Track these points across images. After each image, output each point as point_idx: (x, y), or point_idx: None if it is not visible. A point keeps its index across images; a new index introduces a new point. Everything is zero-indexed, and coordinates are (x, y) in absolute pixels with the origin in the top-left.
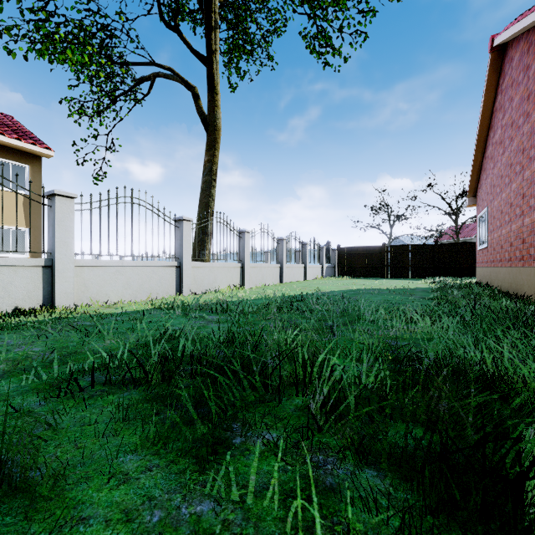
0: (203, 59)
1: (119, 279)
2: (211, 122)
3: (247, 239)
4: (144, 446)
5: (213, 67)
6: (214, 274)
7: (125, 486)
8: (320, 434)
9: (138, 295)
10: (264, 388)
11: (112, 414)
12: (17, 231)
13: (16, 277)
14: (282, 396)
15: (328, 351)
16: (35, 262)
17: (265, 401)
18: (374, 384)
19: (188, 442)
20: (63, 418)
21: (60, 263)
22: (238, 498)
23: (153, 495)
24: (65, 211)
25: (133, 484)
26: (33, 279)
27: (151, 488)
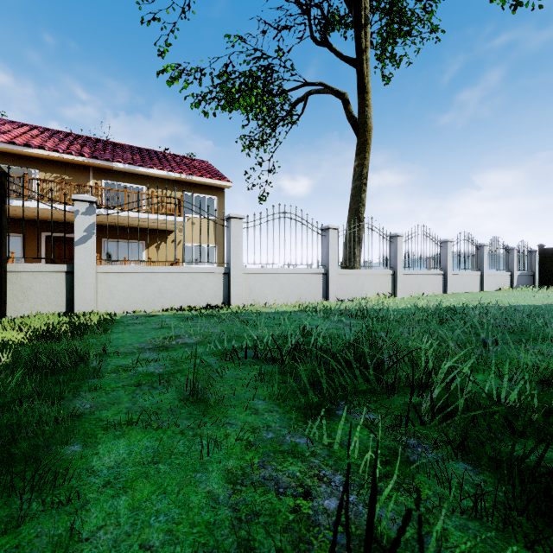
0: (353, 62)
1: (275, 284)
2: (360, 124)
3: (398, 244)
4: (271, 399)
5: (363, 66)
6: (361, 282)
7: (255, 415)
8: (422, 428)
9: (289, 299)
10: (378, 382)
11: (254, 376)
12: (210, 248)
13: (207, 281)
14: (393, 391)
15: (473, 365)
16: (218, 270)
17: (376, 393)
18: (515, 404)
19: (301, 404)
20: (227, 372)
21: (234, 271)
22: (327, 444)
23: (270, 425)
24: (237, 230)
25: (260, 416)
26: (217, 283)
27: (270, 421)
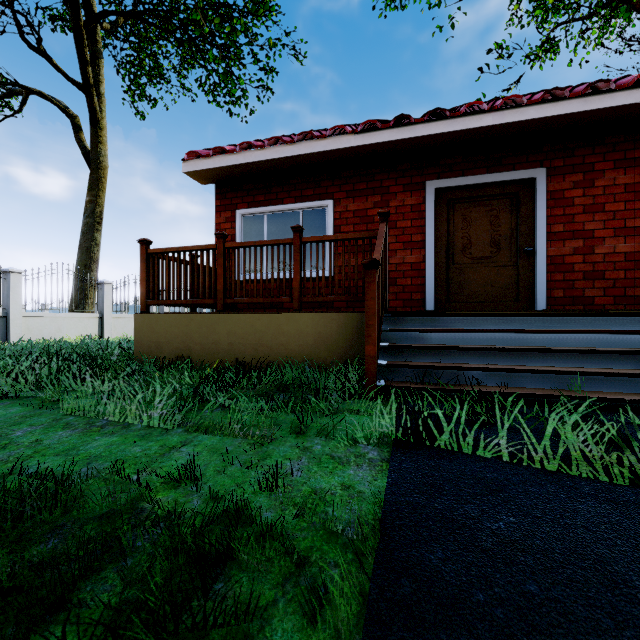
0: (83, 89)
1: None
2: (93, 159)
3: (107, 290)
4: None
5: (94, 101)
6: (58, 324)
7: None
8: None
9: None
10: None
11: None
12: None
13: None
14: None
15: None
16: None
17: None
18: None
19: None
20: None
21: None
22: None
23: None
24: None
25: None
26: None
27: None
